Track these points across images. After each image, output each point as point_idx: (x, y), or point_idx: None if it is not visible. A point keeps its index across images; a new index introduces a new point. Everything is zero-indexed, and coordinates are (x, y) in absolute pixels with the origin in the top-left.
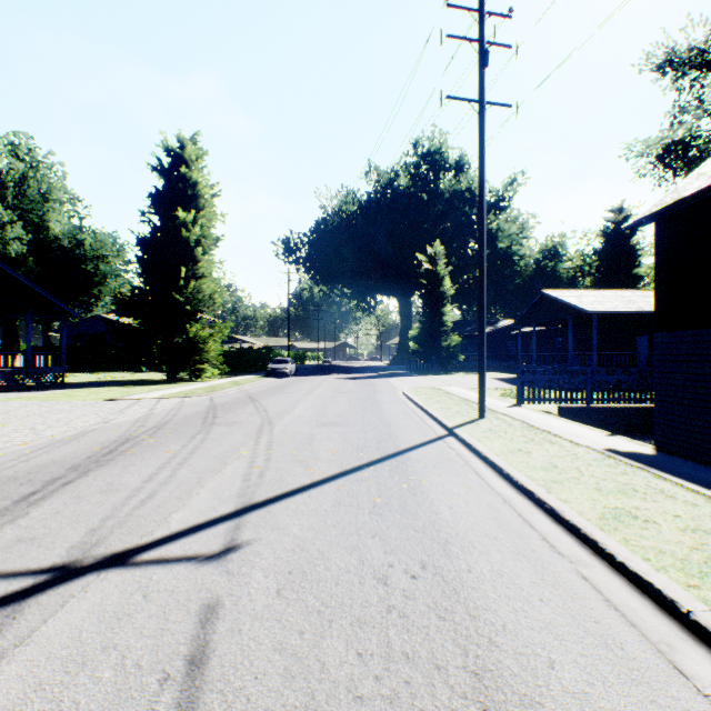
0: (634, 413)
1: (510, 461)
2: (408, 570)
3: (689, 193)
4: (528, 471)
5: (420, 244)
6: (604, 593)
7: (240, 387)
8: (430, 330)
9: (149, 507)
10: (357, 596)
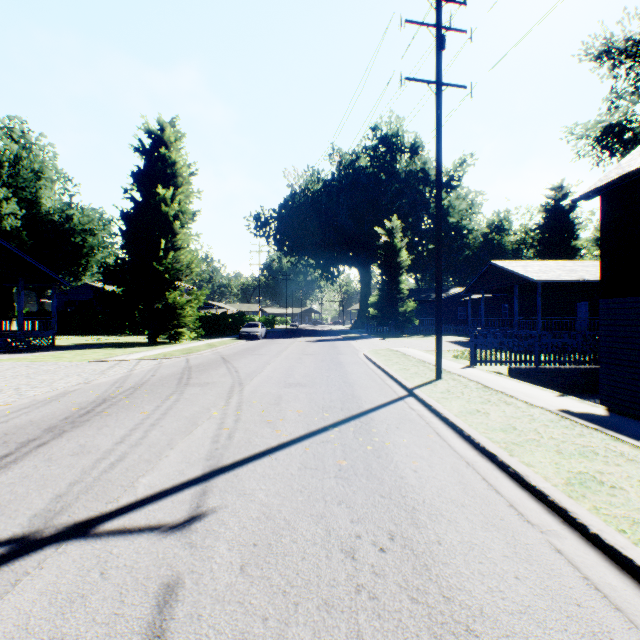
0: (579, 374)
1: (470, 422)
2: (376, 542)
3: (634, 168)
4: (488, 433)
5: (379, 219)
6: (582, 570)
7: (214, 349)
8: (388, 297)
9: (118, 470)
10: (324, 573)
